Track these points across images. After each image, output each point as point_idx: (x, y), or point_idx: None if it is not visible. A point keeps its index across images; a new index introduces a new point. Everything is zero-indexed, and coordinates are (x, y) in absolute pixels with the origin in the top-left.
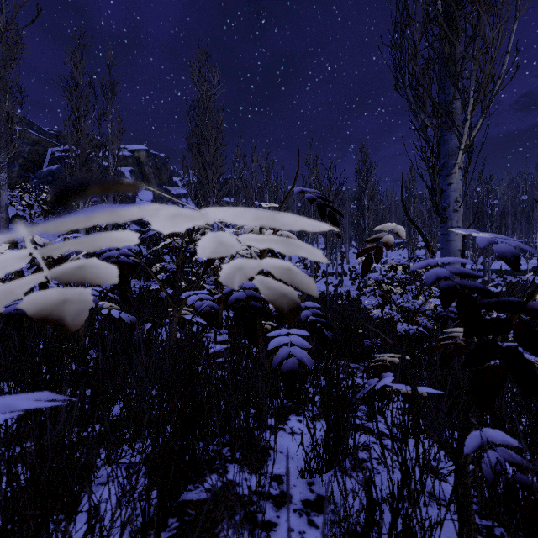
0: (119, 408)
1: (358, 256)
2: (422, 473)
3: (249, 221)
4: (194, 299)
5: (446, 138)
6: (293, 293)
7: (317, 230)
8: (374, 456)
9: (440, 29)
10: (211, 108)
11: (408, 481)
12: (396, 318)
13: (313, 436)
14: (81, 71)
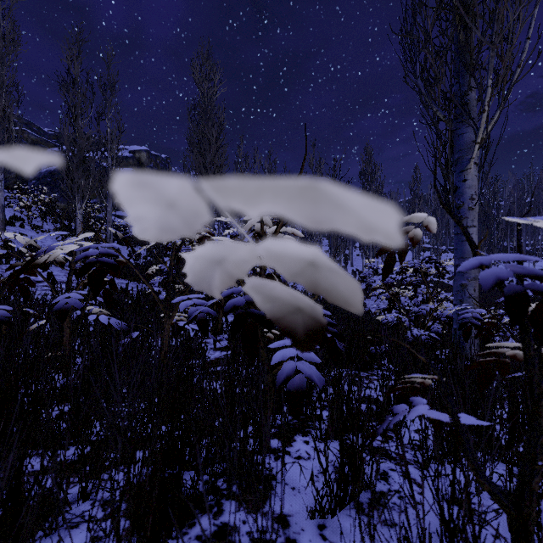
0: (97, 433)
1: (379, 255)
2: (476, 541)
3: None
4: (187, 305)
5: (461, 131)
6: (316, 307)
7: None
8: (394, 488)
9: (455, 13)
10: (212, 106)
11: None
12: (407, 323)
13: (325, 469)
14: (78, 67)
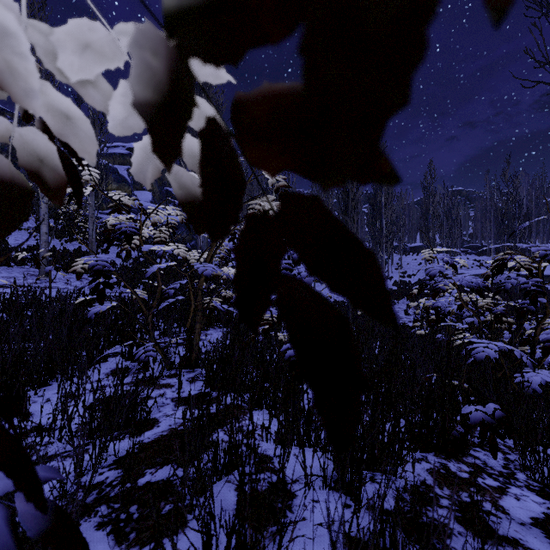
0: None
1: None
2: None
3: None
4: None
5: None
6: None
7: None
8: None
9: None
10: None
11: None
12: (527, 361)
13: None
14: None
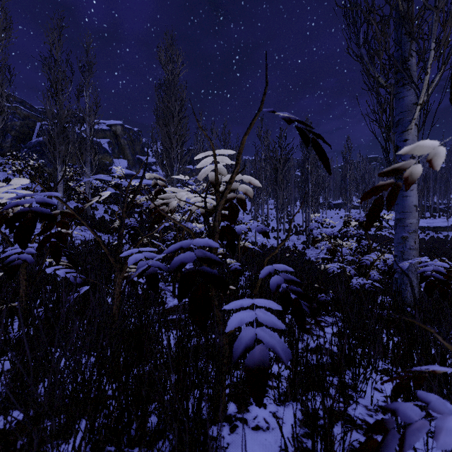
0: None
1: (364, 199)
2: None
3: None
4: (137, 258)
5: (402, 95)
6: None
7: None
8: None
9: None
10: (175, 84)
11: None
12: (351, 272)
13: None
14: (58, 49)
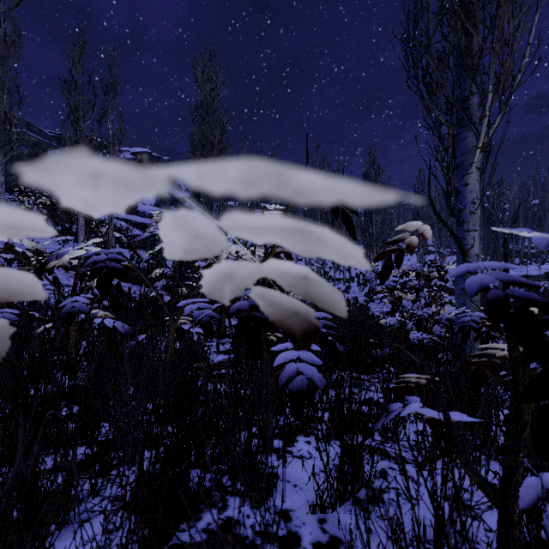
0: (106, 432)
1: (377, 261)
2: (462, 526)
3: (234, 184)
4: (192, 308)
5: (462, 136)
6: (310, 312)
7: (371, 202)
8: (393, 486)
9: (457, 19)
10: (215, 109)
11: (444, 535)
12: (409, 326)
13: (325, 466)
14: (80, 69)
